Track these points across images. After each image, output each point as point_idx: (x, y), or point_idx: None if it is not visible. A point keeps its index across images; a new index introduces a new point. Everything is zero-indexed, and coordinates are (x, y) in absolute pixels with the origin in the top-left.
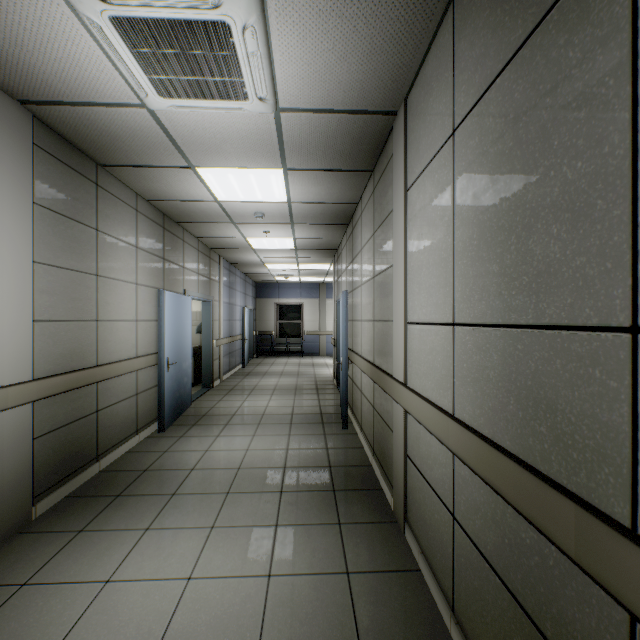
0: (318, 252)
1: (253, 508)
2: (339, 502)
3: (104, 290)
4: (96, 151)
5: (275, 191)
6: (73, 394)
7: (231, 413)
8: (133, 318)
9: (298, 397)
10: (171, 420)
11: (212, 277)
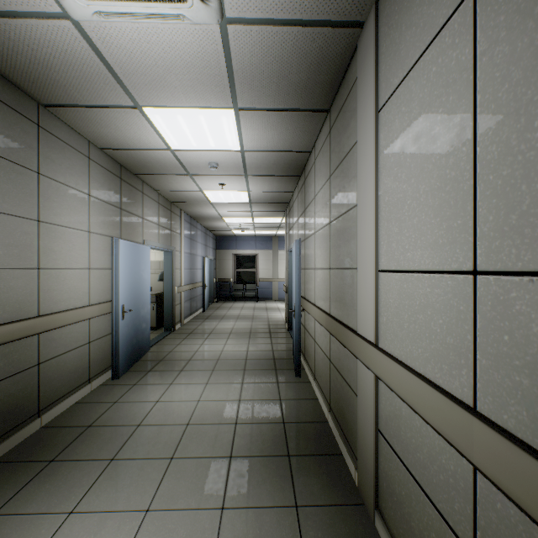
0: (271, 206)
1: (197, 481)
2: (295, 473)
3: (48, 237)
4: (32, 86)
5: (227, 137)
6: (5, 348)
7: (187, 358)
8: (84, 266)
9: (252, 341)
10: (127, 366)
11: (173, 229)
